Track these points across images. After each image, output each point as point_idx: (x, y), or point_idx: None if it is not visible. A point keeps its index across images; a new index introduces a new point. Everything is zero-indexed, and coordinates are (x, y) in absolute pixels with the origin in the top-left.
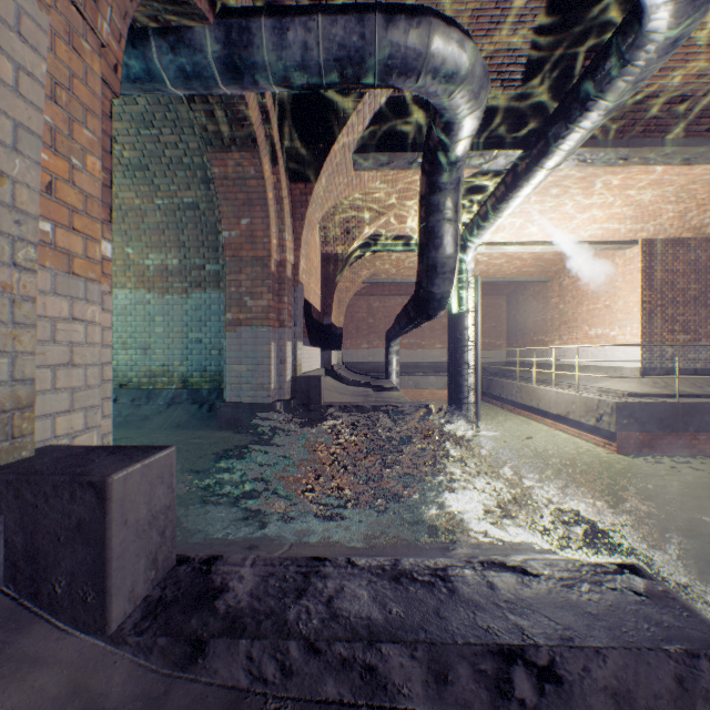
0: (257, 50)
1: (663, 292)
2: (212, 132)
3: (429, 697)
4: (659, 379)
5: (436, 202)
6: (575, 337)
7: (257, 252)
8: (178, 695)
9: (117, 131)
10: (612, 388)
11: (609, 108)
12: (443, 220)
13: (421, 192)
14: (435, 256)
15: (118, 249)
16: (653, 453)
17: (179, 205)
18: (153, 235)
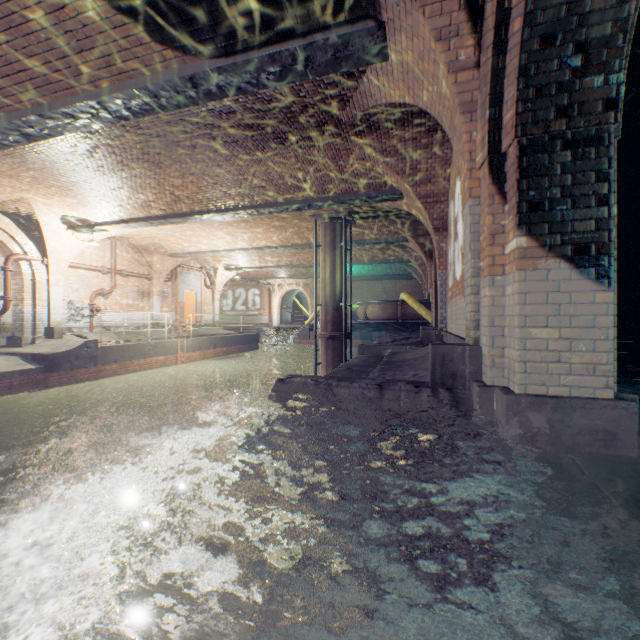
0: None
1: None
2: None
3: None
4: None
5: None
6: None
7: None
8: None
9: None
10: None
11: None
12: None
13: None
14: None
15: None
16: None
17: None
18: None
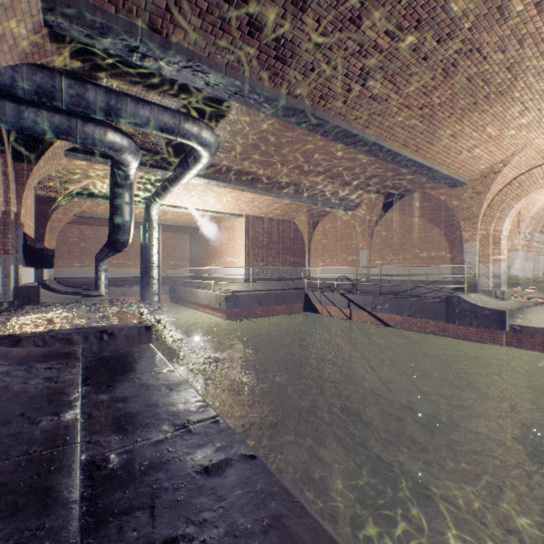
0: (3, 115)
1: (254, 241)
2: None
3: (84, 343)
4: (251, 284)
5: (120, 192)
6: (221, 262)
7: None
8: (15, 349)
9: None
10: (231, 289)
11: (198, 170)
12: (123, 202)
13: (111, 185)
14: (119, 220)
15: None
16: (242, 318)
17: None
18: None
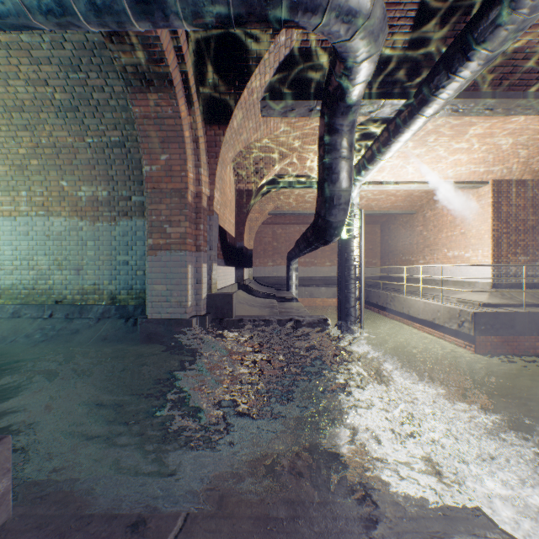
0: None
1: (508, 222)
2: (131, 73)
3: None
4: (506, 292)
5: (333, 142)
6: (436, 258)
7: (176, 184)
8: None
9: (47, 74)
10: (469, 299)
11: (489, 57)
12: (339, 157)
13: (320, 133)
14: (332, 190)
15: (53, 181)
16: (505, 353)
17: (107, 143)
18: (85, 170)
